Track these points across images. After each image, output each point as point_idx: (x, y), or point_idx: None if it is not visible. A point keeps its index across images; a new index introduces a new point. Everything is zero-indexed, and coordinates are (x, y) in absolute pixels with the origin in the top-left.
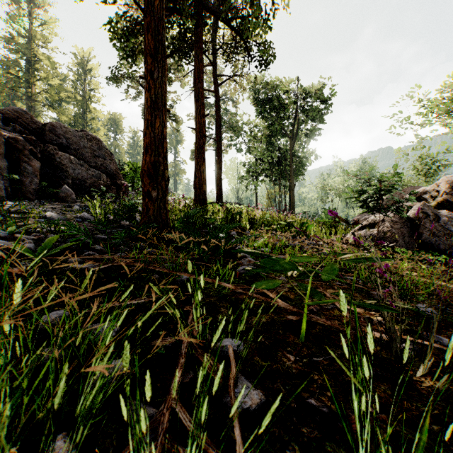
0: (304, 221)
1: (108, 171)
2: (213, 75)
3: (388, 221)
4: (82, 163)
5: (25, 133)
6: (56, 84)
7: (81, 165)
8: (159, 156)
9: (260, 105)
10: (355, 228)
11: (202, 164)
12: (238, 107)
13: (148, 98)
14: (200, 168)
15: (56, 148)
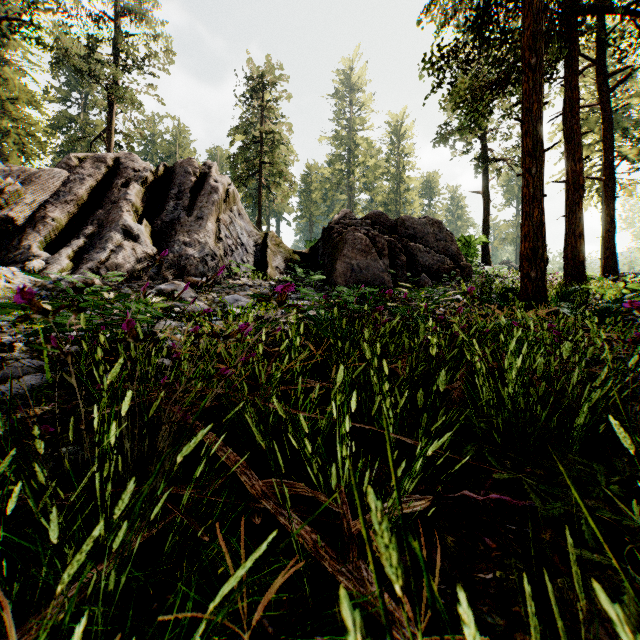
0: None
1: (449, 254)
2: (596, 81)
3: None
4: (428, 250)
5: (385, 232)
6: (372, 164)
7: (427, 252)
8: (537, 241)
9: None
10: None
11: (578, 226)
12: None
13: (526, 193)
14: (574, 232)
15: (408, 240)
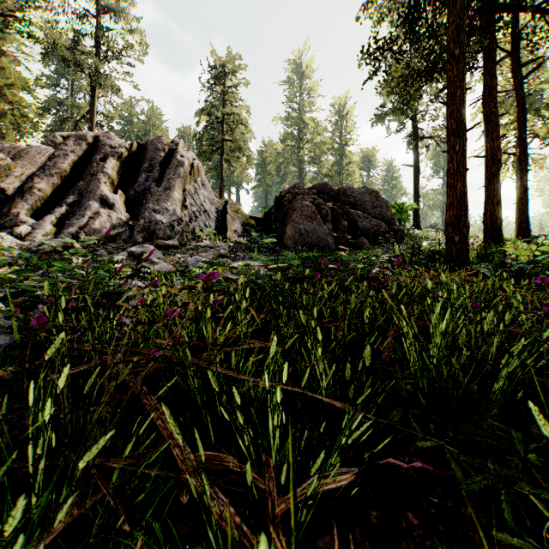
0: None
1: (385, 219)
2: (511, 69)
3: None
4: (366, 215)
5: (329, 200)
6: (319, 141)
7: (365, 217)
8: (461, 210)
9: None
10: None
11: (496, 195)
12: None
13: (450, 168)
14: (493, 201)
15: (349, 207)
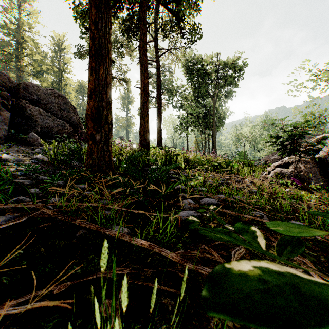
0: (230, 162)
1: (72, 122)
2: (155, 49)
3: (301, 161)
4: (49, 114)
5: (2, 90)
6: (39, 59)
7: (48, 116)
8: (103, 101)
9: (190, 73)
10: (272, 167)
11: (146, 116)
12: (173, 76)
13: (92, 47)
14: (144, 119)
15: (28, 102)
